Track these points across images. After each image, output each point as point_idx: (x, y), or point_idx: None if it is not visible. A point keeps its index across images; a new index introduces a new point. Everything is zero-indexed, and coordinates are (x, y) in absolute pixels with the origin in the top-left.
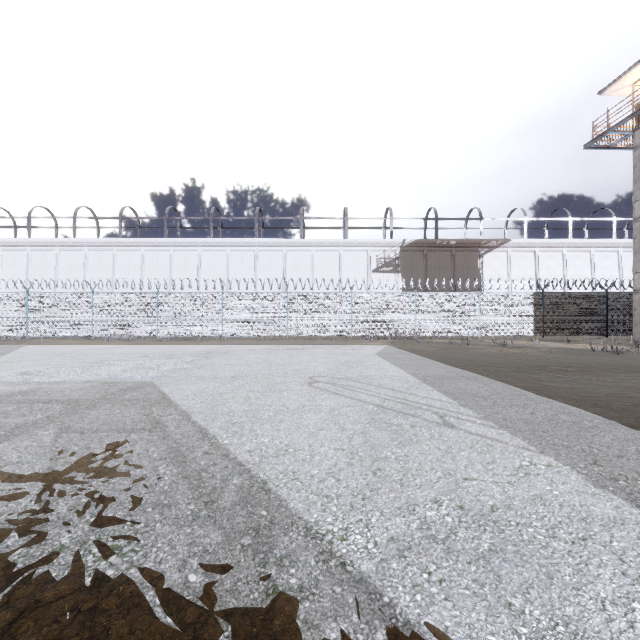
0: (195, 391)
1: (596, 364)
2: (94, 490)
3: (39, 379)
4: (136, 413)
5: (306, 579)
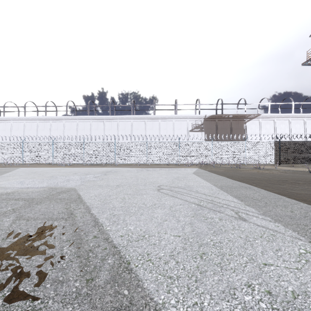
0: (96, 194)
1: None
2: (18, 266)
3: (19, 186)
4: (61, 207)
5: None
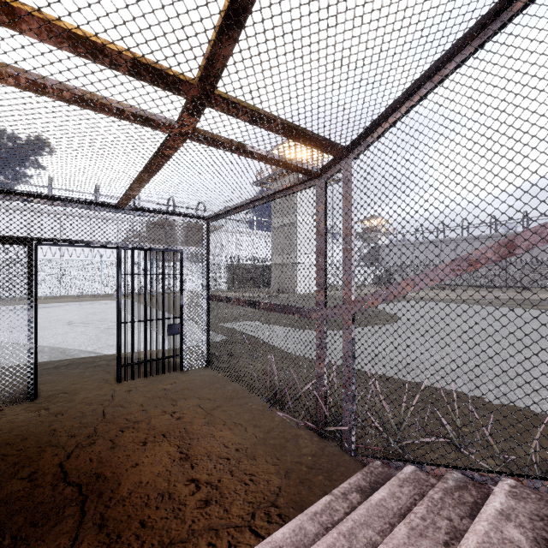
0: None
1: None
2: None
3: None
4: None
5: (76, 353)
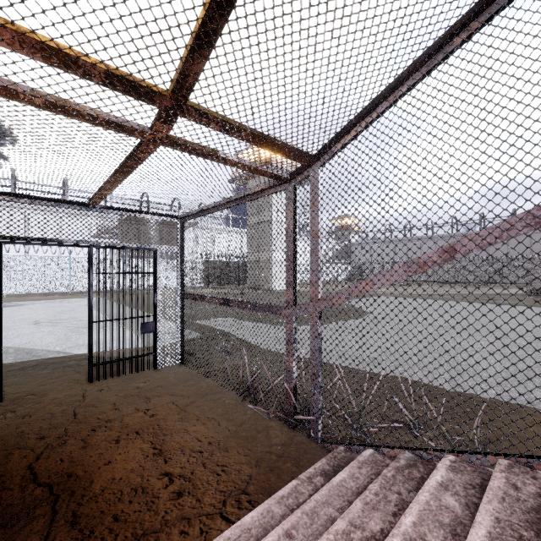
0: None
1: None
2: None
3: None
4: None
5: (44, 353)
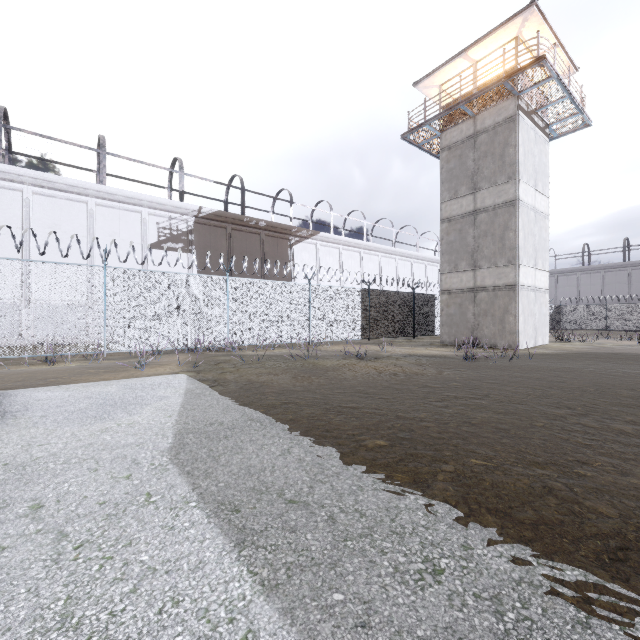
0: None
1: (563, 393)
2: None
3: None
4: None
5: None
